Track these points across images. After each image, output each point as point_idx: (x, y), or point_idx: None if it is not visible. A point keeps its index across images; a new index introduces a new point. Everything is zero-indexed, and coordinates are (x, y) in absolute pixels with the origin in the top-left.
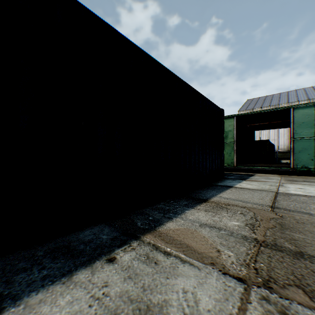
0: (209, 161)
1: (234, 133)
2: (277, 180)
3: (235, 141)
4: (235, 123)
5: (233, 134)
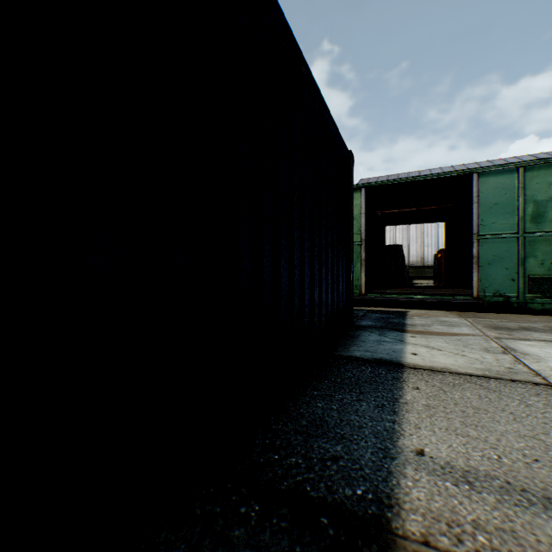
0: (326, 286)
1: (360, 224)
2: (473, 330)
3: (364, 239)
4: (363, 203)
5: (359, 226)
